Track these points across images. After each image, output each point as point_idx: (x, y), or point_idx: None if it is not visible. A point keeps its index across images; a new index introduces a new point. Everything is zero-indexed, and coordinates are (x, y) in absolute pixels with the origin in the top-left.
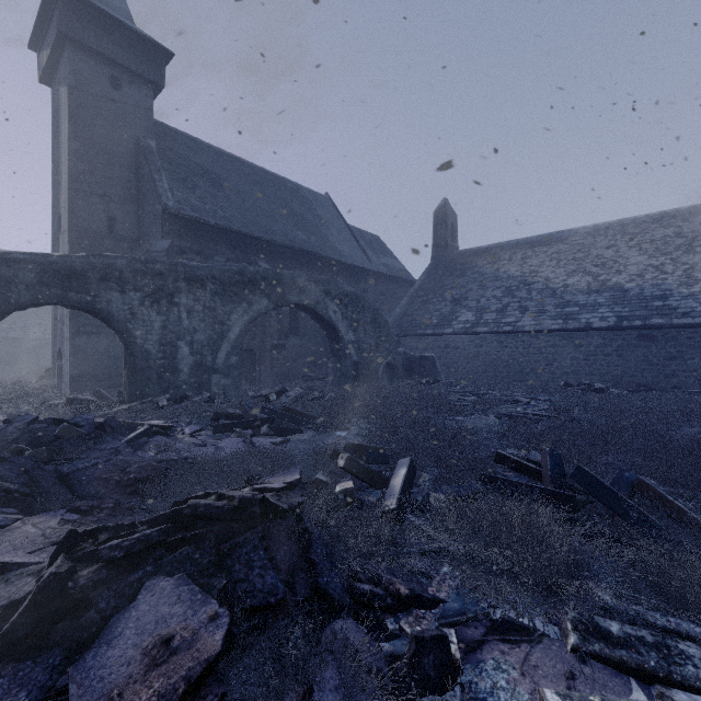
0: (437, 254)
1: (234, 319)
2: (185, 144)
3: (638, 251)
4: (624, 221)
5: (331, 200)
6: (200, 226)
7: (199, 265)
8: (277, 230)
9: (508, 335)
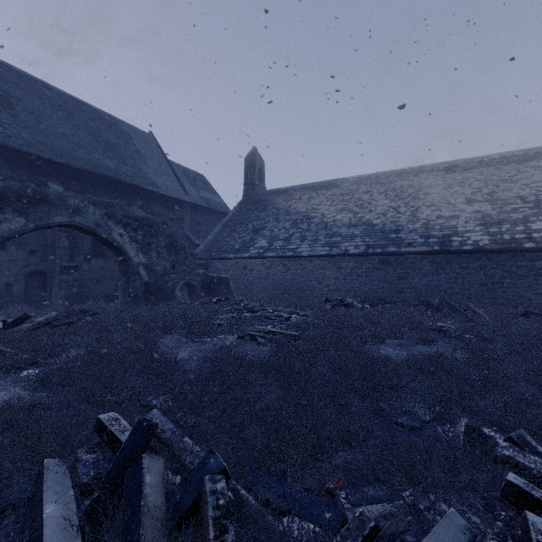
0: (247, 192)
1: None
2: None
3: (384, 196)
4: (378, 174)
5: (154, 138)
6: None
7: None
8: (79, 155)
9: (291, 259)
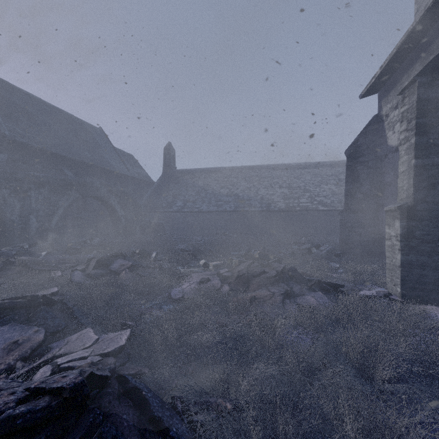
0: (166, 170)
1: (61, 204)
2: (4, 88)
3: (244, 180)
4: (242, 167)
5: (104, 132)
6: (26, 146)
7: (41, 175)
8: (74, 151)
9: (197, 213)
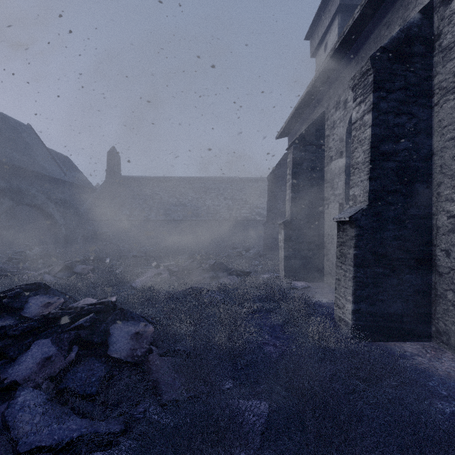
0: (109, 176)
1: None
2: None
3: (192, 191)
4: (190, 178)
5: (33, 130)
6: None
7: None
8: None
9: (145, 222)
